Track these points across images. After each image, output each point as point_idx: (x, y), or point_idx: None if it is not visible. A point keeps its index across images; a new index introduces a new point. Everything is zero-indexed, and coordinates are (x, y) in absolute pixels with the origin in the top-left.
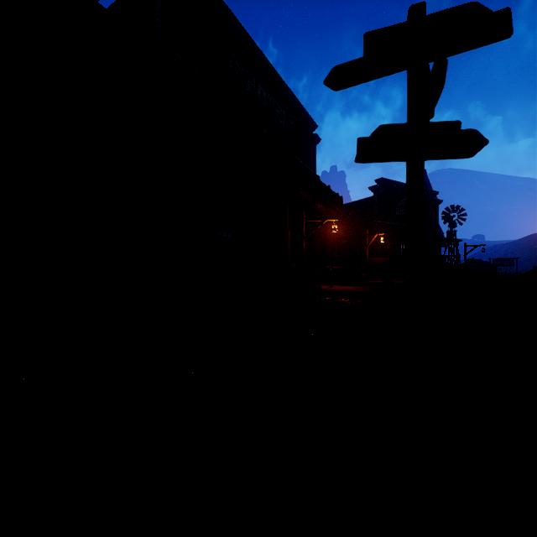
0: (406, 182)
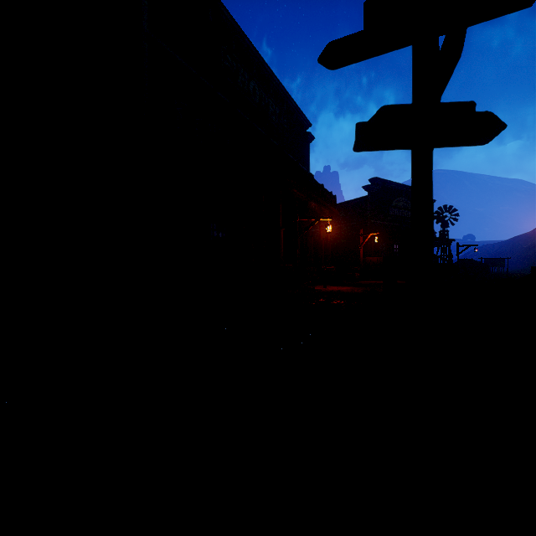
0: (412, 172)
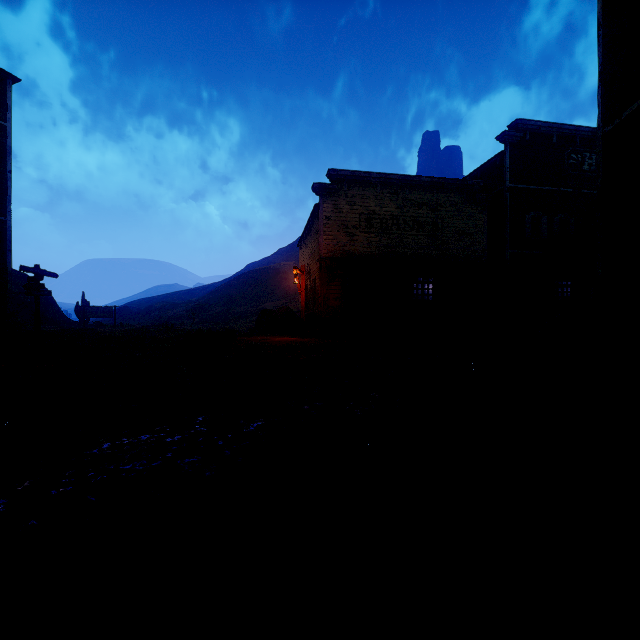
0: None
